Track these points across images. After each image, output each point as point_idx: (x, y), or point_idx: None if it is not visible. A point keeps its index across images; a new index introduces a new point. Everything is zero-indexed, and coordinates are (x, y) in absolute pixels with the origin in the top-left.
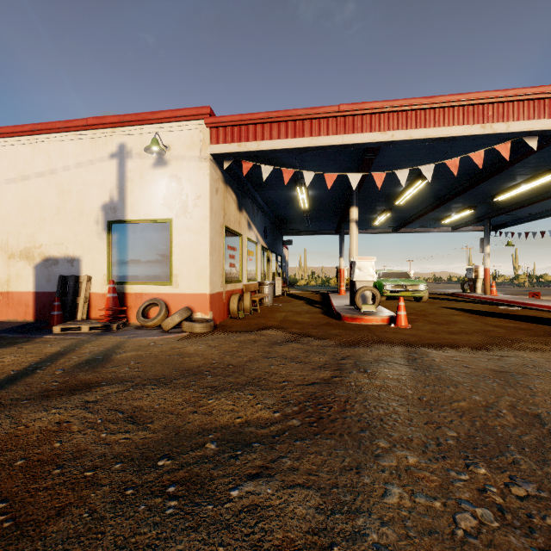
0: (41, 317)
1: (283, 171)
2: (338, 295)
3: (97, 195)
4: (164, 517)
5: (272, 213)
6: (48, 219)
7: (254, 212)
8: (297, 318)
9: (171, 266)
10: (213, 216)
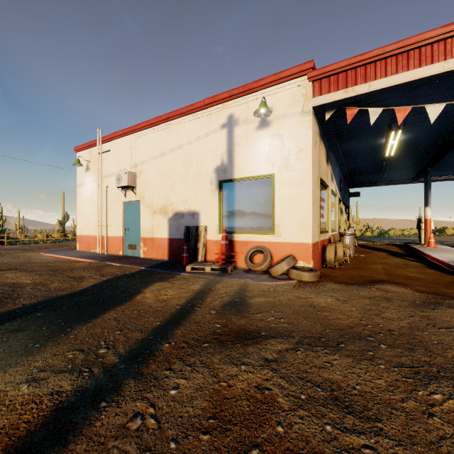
0: (173, 257)
1: (398, 110)
2: (427, 248)
3: (211, 161)
4: None
5: (346, 165)
6: (177, 183)
7: (334, 164)
8: (404, 273)
9: (274, 217)
10: (313, 168)
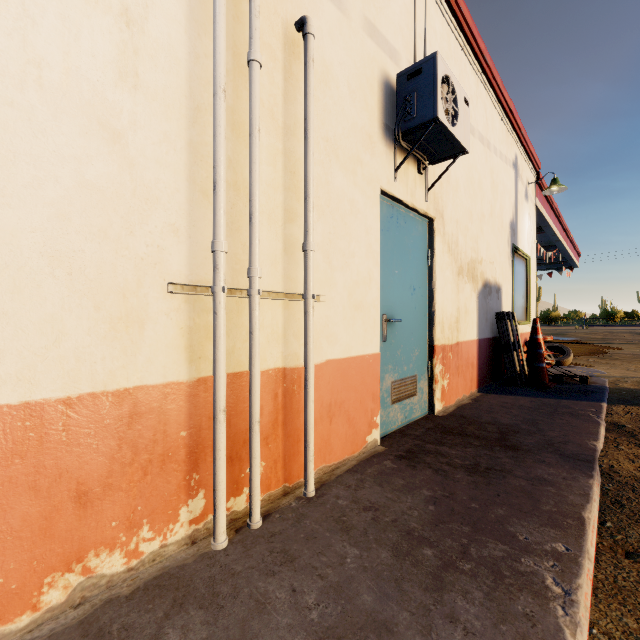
0: (482, 381)
1: None
2: None
3: (508, 207)
4: None
5: None
6: (486, 218)
7: None
8: None
9: (530, 305)
10: None
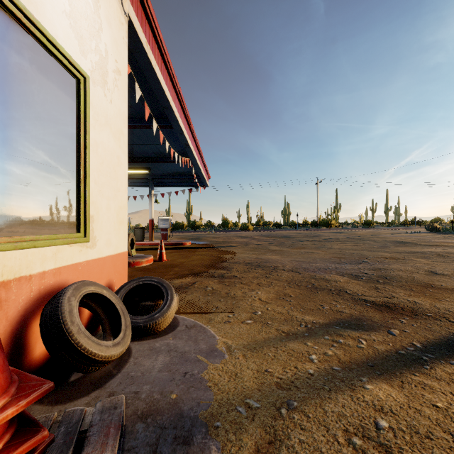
0: None
1: (146, 106)
2: None
3: None
4: (392, 277)
5: None
6: None
7: None
8: None
9: (88, 194)
10: None
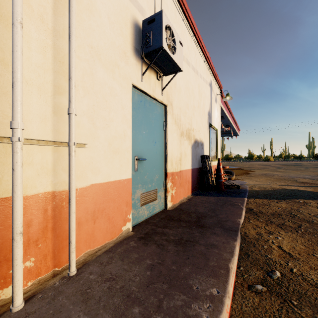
0: (194, 190)
1: None
2: None
3: (207, 105)
4: None
5: None
6: (196, 108)
7: None
8: None
9: (218, 152)
10: None
